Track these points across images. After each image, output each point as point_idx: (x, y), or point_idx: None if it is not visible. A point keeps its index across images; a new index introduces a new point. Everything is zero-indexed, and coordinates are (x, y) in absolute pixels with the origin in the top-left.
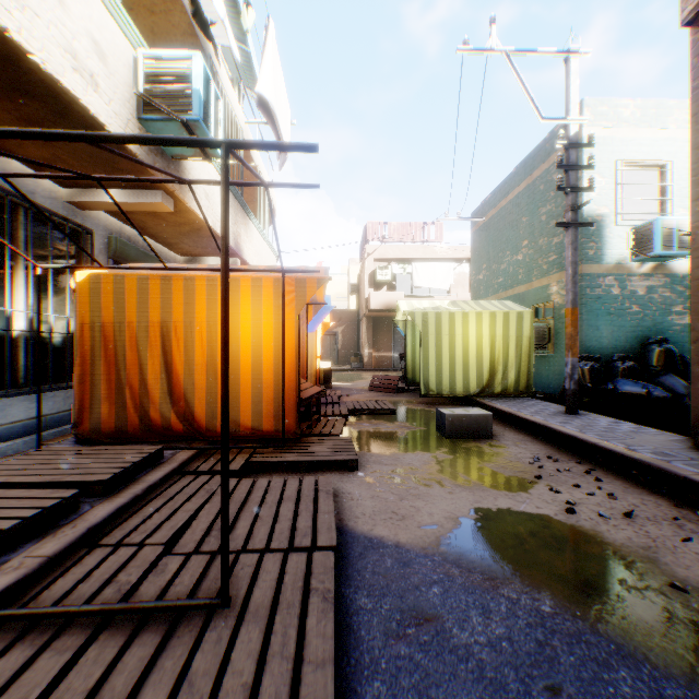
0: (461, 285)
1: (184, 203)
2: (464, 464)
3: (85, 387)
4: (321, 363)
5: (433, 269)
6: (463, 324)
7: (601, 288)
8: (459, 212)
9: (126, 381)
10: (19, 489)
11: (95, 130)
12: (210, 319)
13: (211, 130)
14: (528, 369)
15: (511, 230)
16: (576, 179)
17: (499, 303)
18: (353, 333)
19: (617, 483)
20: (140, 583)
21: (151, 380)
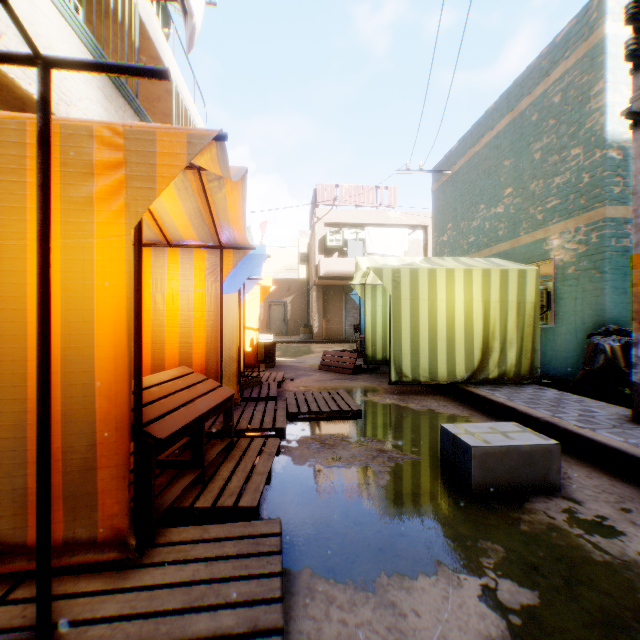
0: (415, 253)
1: None
2: None
3: None
4: (262, 336)
5: (386, 234)
6: (447, 286)
7: (628, 238)
8: (421, 163)
9: None
10: None
11: None
12: None
13: None
14: (531, 346)
15: (487, 179)
16: None
17: (485, 260)
18: (302, 303)
19: None
20: None
21: None
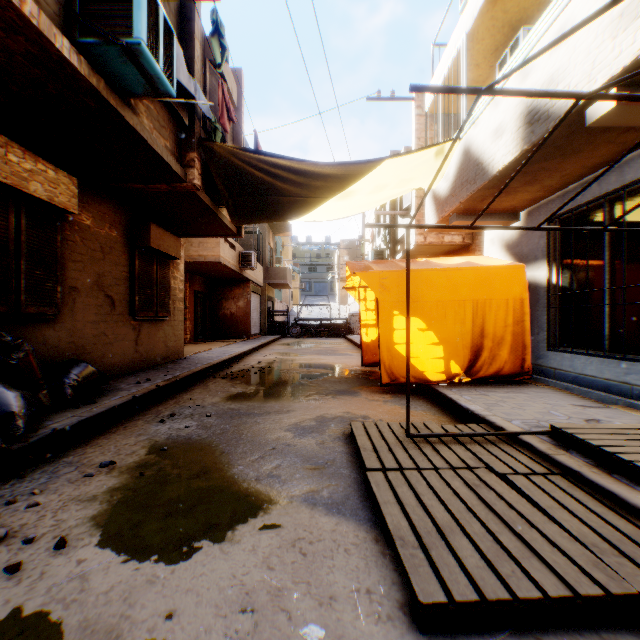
0: None
1: None
2: None
3: None
4: None
5: None
6: None
7: None
8: None
9: None
10: None
11: None
12: None
13: None
14: None
15: None
16: None
17: None
18: None
19: None
20: None
21: None
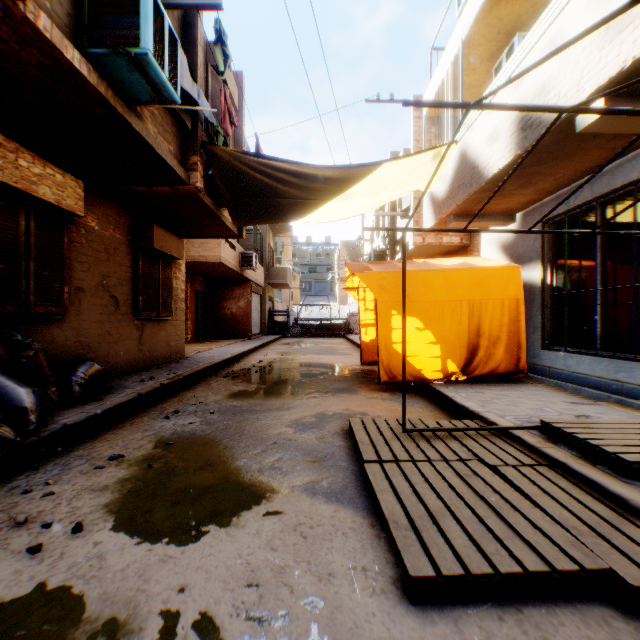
0: None
1: None
2: None
3: None
4: None
5: None
6: None
7: None
8: None
9: None
10: None
11: None
12: None
13: None
14: None
15: None
16: None
17: None
18: None
19: None
20: None
21: None
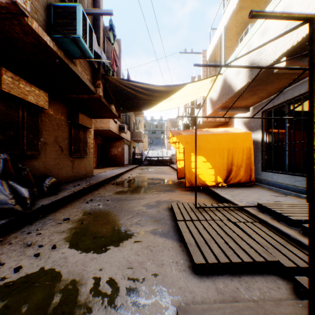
0: None
1: None
2: None
3: None
4: None
5: None
6: None
7: None
8: None
9: None
10: None
11: None
12: None
13: None
14: None
15: None
16: None
17: None
18: None
19: None
20: None
21: None
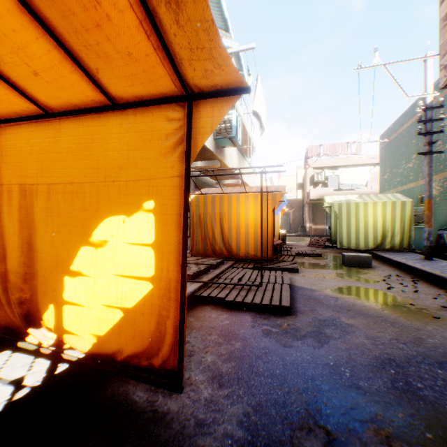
0: (375, 181)
1: (223, 163)
2: (349, 275)
3: (194, 237)
4: (280, 231)
5: (353, 171)
6: (364, 209)
7: None
8: (368, 138)
9: (207, 235)
10: (193, 264)
11: (202, 147)
12: (237, 211)
13: (238, 137)
14: (408, 235)
15: (404, 148)
16: (430, 127)
17: (391, 195)
18: (299, 213)
19: (424, 285)
20: (233, 288)
21: (216, 235)
